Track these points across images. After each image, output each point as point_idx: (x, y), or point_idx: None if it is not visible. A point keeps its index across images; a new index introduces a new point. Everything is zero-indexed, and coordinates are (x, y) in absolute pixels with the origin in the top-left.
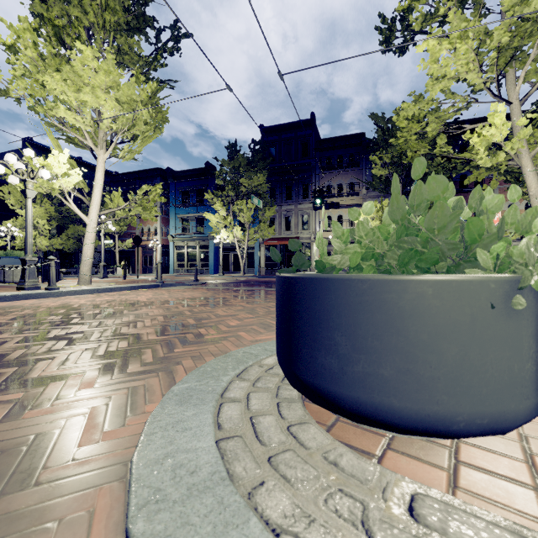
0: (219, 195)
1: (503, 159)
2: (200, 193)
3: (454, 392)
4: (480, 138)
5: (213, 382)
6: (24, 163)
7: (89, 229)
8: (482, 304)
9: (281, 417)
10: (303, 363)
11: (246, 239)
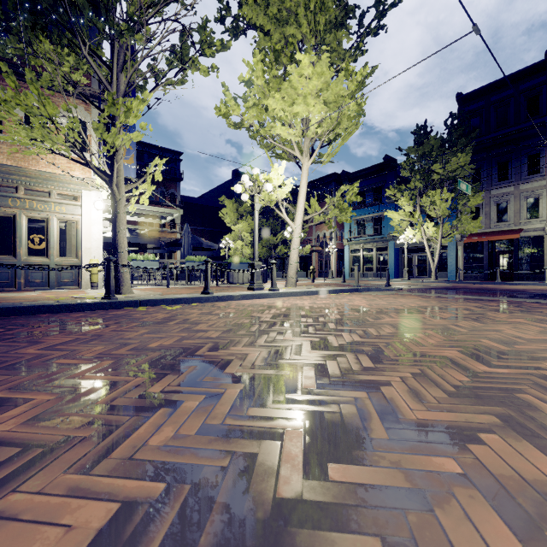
0: (403, 189)
1: None
2: (377, 191)
3: None
4: None
5: None
6: (252, 181)
7: (295, 235)
8: None
9: None
10: None
11: (439, 236)
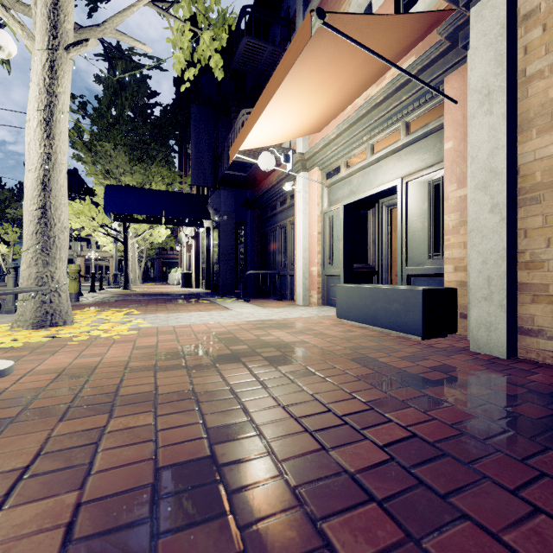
0: None
1: None
2: None
3: None
4: None
5: None
6: None
7: None
8: None
9: None
10: None
11: (11, 254)
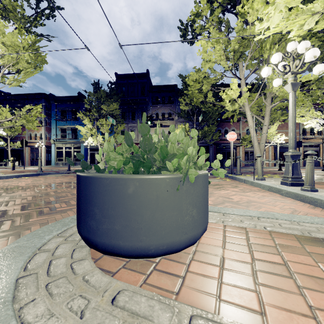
0: (87, 114)
1: (237, 107)
2: (74, 112)
3: (148, 235)
4: (226, 95)
5: (37, 241)
6: None
7: None
8: (162, 190)
9: (71, 257)
10: (81, 225)
11: None
